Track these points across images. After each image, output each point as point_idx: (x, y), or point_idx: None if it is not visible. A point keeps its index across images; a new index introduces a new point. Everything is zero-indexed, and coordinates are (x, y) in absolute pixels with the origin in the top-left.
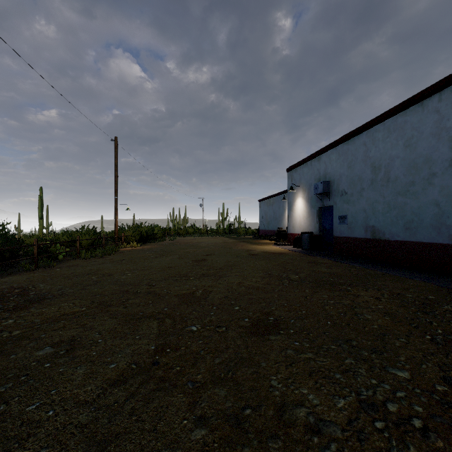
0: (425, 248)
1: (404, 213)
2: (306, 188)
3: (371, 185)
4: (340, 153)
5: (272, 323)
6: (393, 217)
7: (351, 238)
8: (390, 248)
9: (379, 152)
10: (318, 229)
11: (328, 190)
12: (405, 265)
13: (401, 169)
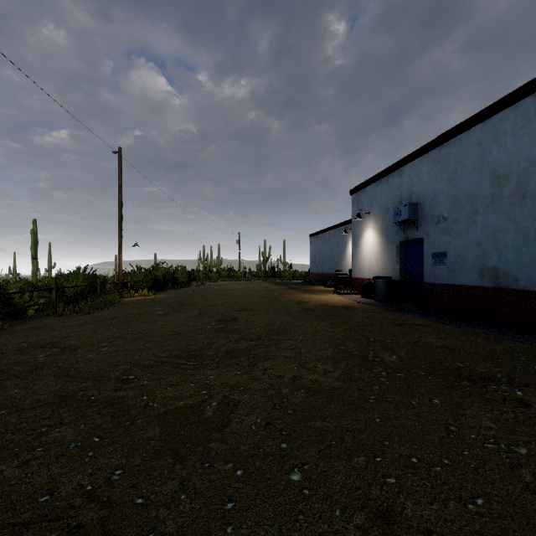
0: None
1: None
2: (380, 216)
3: (490, 205)
4: (434, 161)
5: None
6: (533, 254)
7: (454, 285)
8: (529, 303)
9: (507, 153)
10: (398, 273)
11: (415, 216)
12: None
13: None
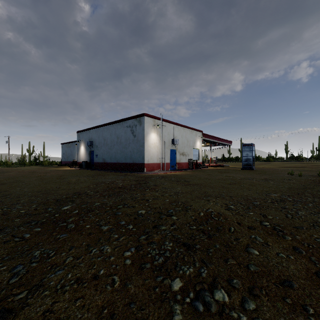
0: (113, 164)
1: (110, 154)
2: (85, 142)
3: (103, 145)
4: (96, 131)
5: (64, 175)
6: (108, 156)
7: (99, 162)
8: (107, 165)
9: (105, 135)
10: (89, 160)
11: (92, 144)
12: (110, 169)
13: (109, 142)
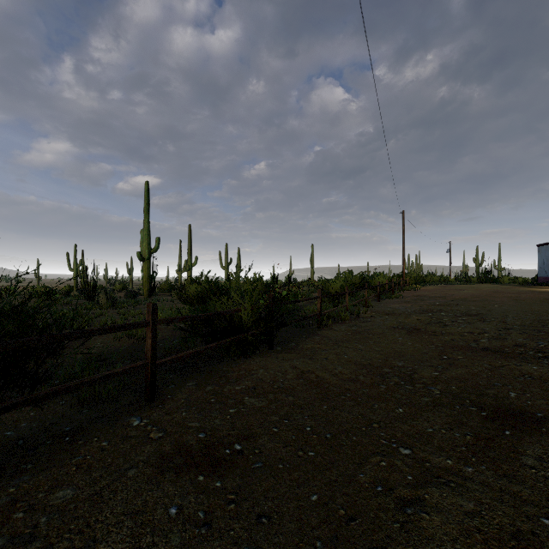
0: None
1: None
2: None
3: None
4: None
5: None
6: None
7: None
8: None
9: None
10: None
11: None
12: None
13: None
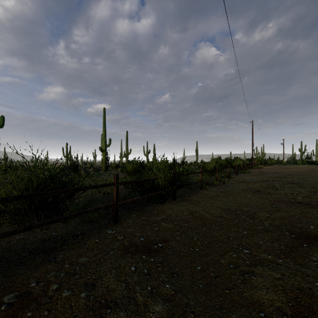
0: None
1: None
2: None
3: None
4: None
5: None
6: None
7: None
8: None
9: None
10: None
11: None
12: None
13: None
